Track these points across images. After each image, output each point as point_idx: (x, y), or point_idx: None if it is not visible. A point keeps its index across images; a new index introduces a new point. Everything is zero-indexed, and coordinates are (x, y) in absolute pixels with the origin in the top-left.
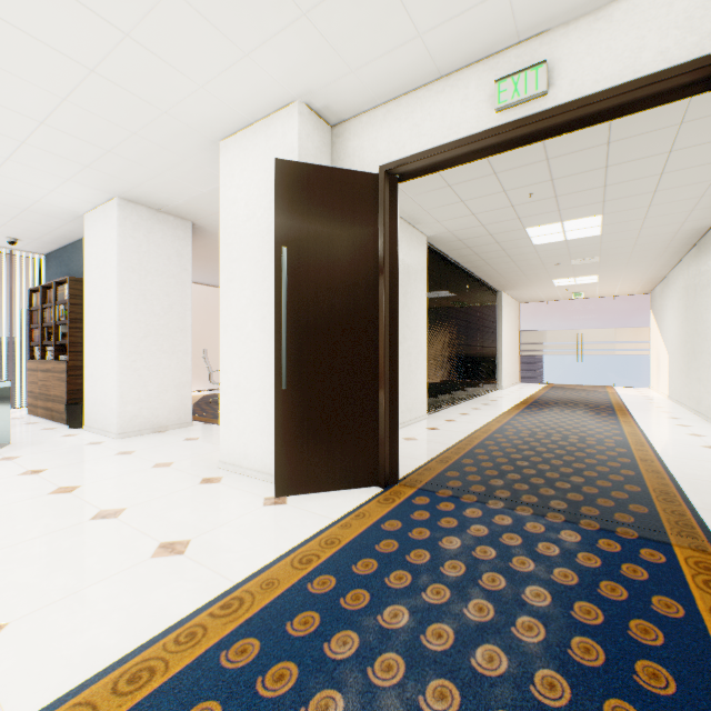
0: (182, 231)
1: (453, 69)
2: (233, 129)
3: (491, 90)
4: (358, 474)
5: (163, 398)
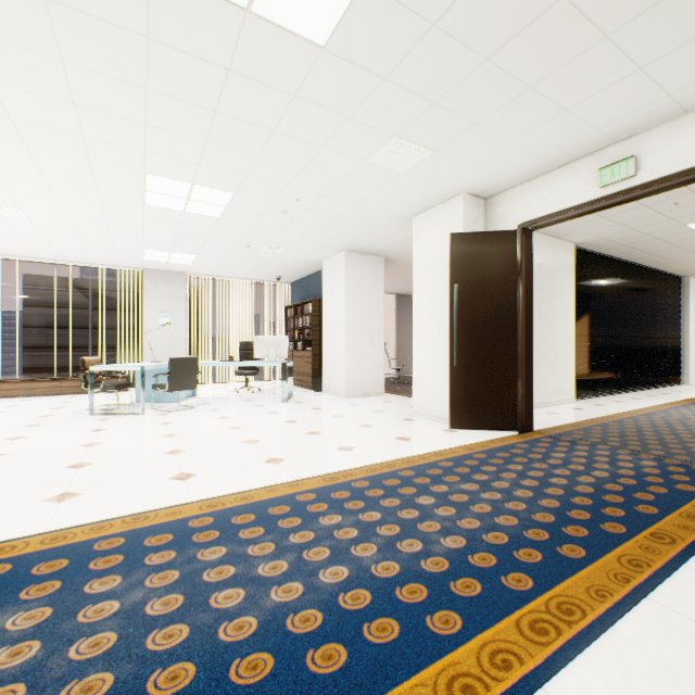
0: (378, 264)
1: (569, 161)
2: (421, 211)
3: (596, 174)
4: (502, 422)
5: (368, 375)
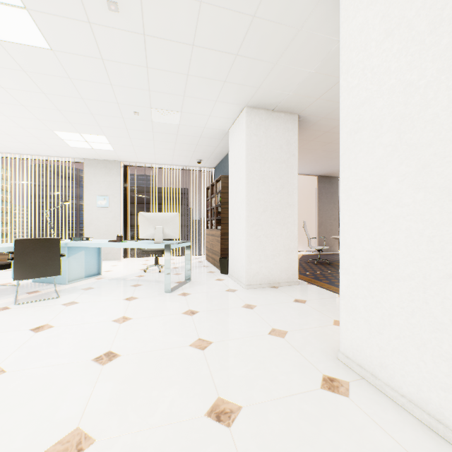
0: (290, 124)
1: None
2: None
3: None
4: None
5: (276, 260)
